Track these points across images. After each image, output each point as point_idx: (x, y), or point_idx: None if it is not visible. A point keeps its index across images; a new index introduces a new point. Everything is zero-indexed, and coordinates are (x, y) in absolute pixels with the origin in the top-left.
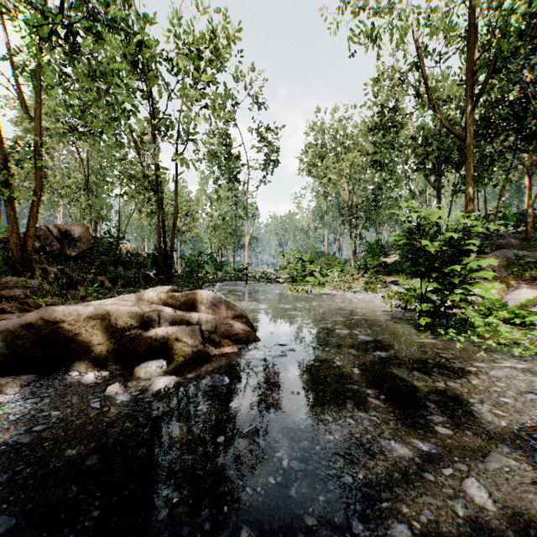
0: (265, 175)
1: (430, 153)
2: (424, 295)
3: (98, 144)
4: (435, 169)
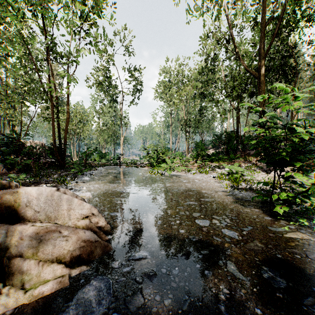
0: (133, 99)
1: (234, 87)
2: (276, 183)
3: (6, 65)
4: (238, 96)
